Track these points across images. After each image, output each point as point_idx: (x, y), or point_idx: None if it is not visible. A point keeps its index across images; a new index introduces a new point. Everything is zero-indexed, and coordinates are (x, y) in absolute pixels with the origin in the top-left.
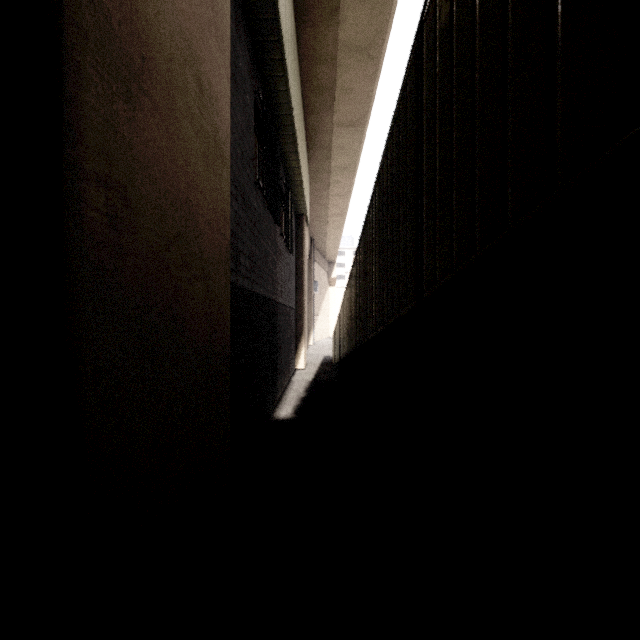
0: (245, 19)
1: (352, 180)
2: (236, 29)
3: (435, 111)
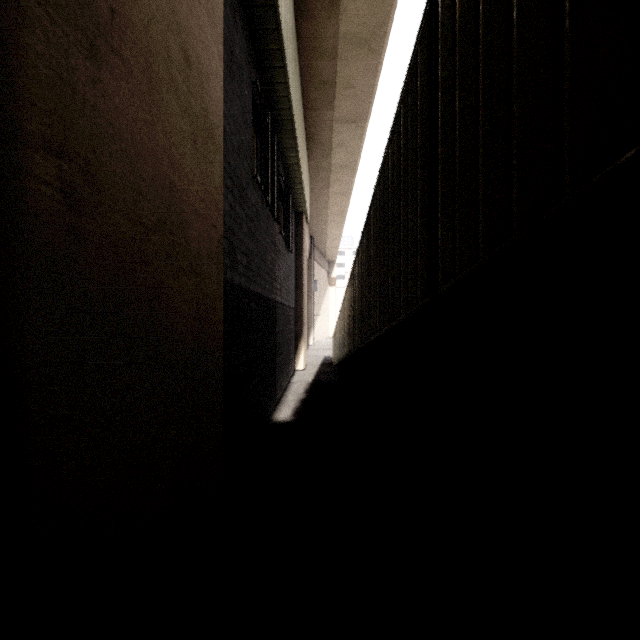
0: (242, 5)
1: (352, 178)
2: (232, 14)
3: (454, 76)
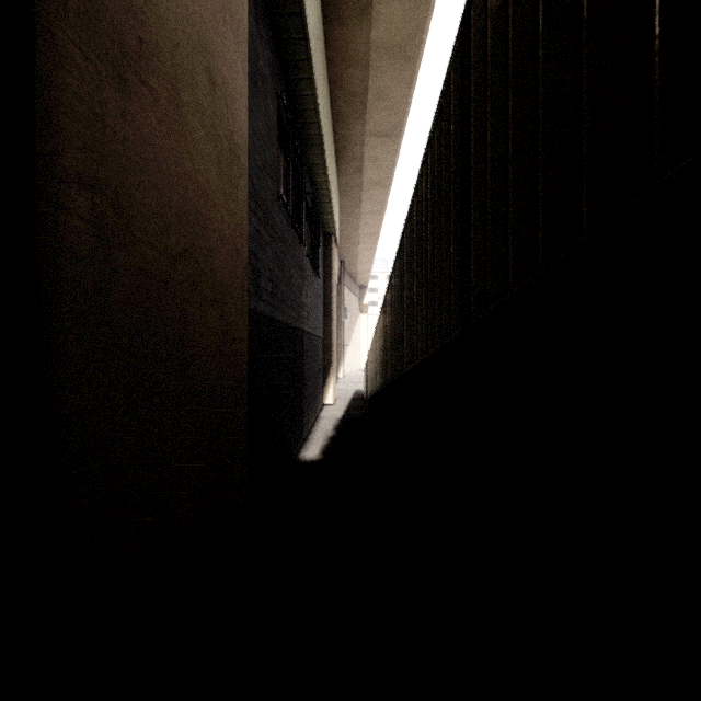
0: (266, 14)
1: (386, 196)
2: (256, 24)
3: (486, 104)
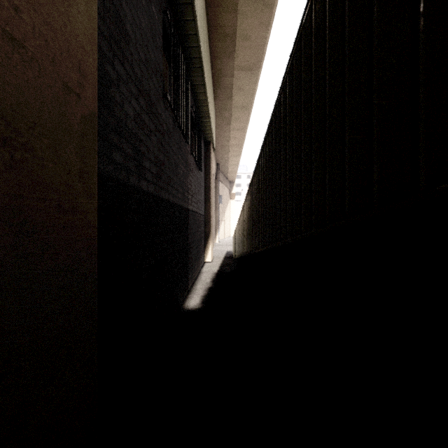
0: None
1: (248, 117)
2: None
3: None
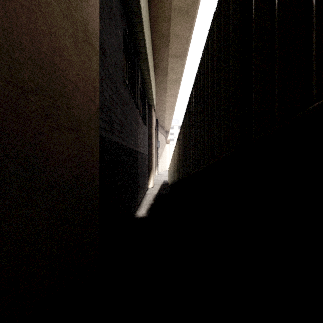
0: None
1: (178, 87)
2: None
3: None
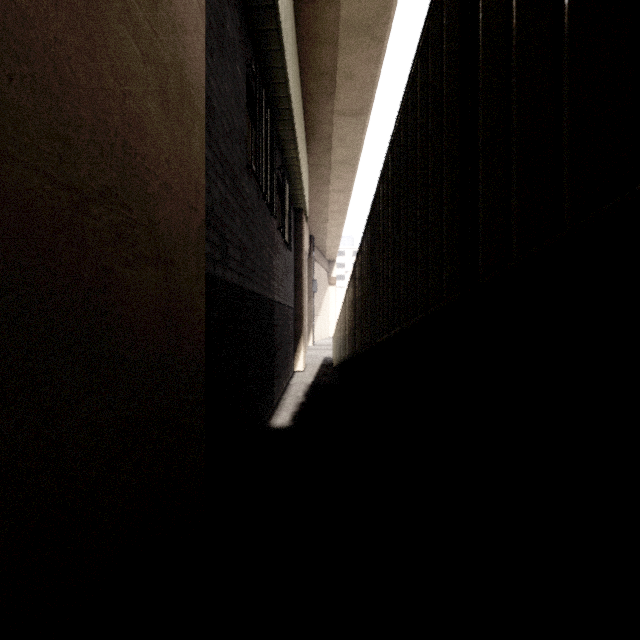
0: None
1: (353, 175)
2: None
3: None
